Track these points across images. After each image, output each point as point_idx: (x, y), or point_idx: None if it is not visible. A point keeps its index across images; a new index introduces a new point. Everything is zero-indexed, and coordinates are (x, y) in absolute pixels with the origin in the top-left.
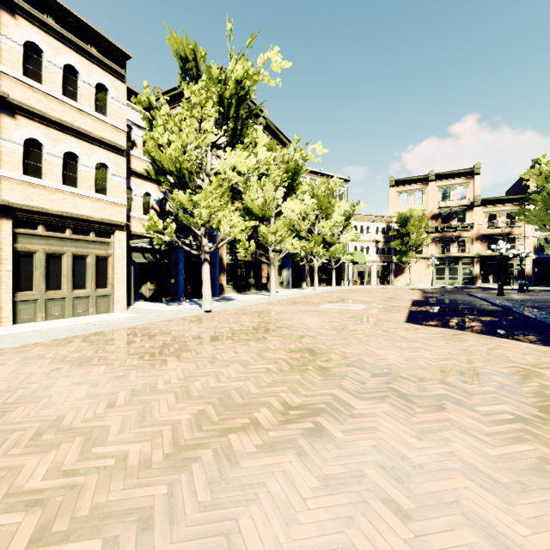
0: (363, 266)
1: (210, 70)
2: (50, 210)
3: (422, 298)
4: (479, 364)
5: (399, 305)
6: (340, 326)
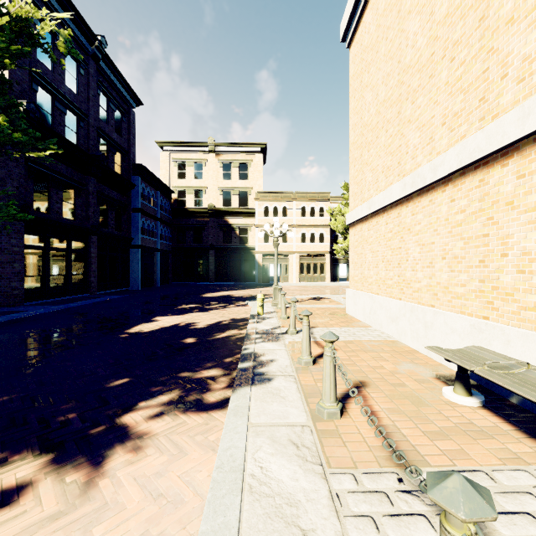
0: None
1: (344, 197)
2: (307, 251)
3: None
4: None
5: None
6: None
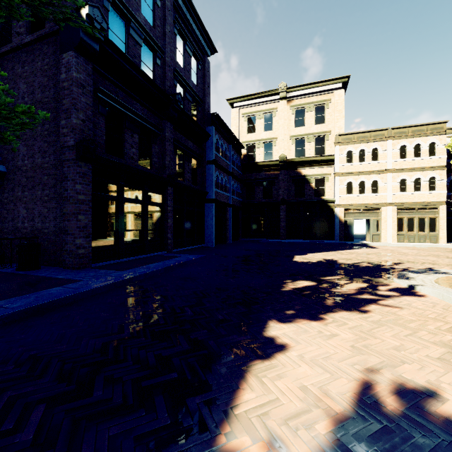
0: None
1: None
2: (408, 203)
3: None
4: None
5: None
6: None
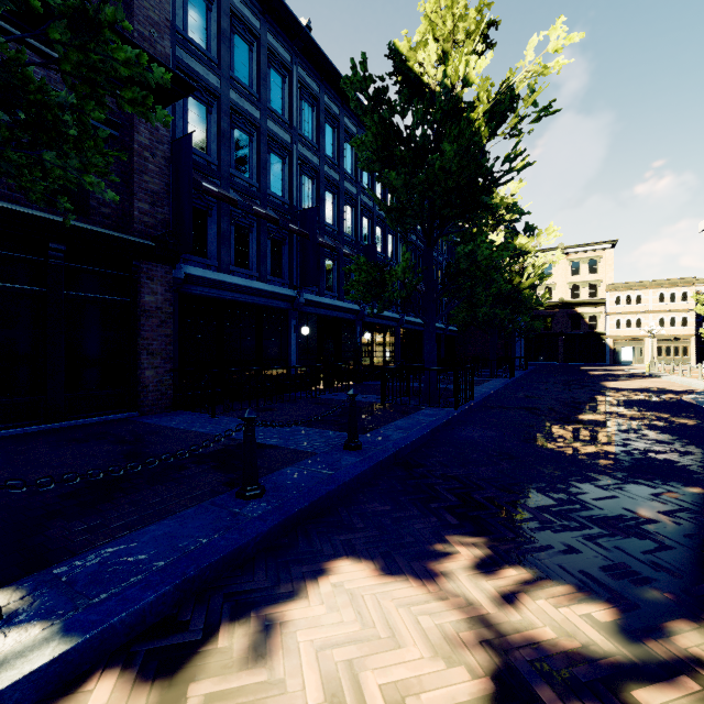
0: None
1: None
2: (665, 335)
3: None
4: None
5: None
6: None
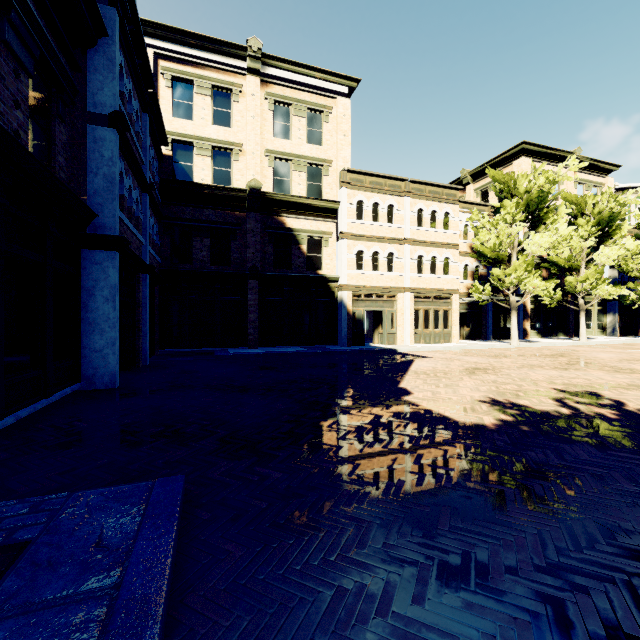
0: None
1: (519, 191)
2: (426, 289)
3: None
4: None
5: None
6: (628, 359)
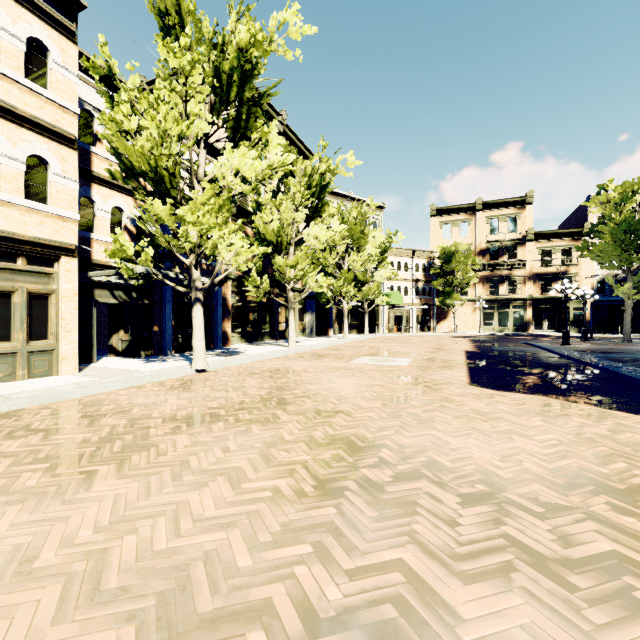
0: (400, 310)
1: (200, 26)
2: None
3: (475, 349)
4: (619, 466)
5: (452, 359)
6: (385, 394)
